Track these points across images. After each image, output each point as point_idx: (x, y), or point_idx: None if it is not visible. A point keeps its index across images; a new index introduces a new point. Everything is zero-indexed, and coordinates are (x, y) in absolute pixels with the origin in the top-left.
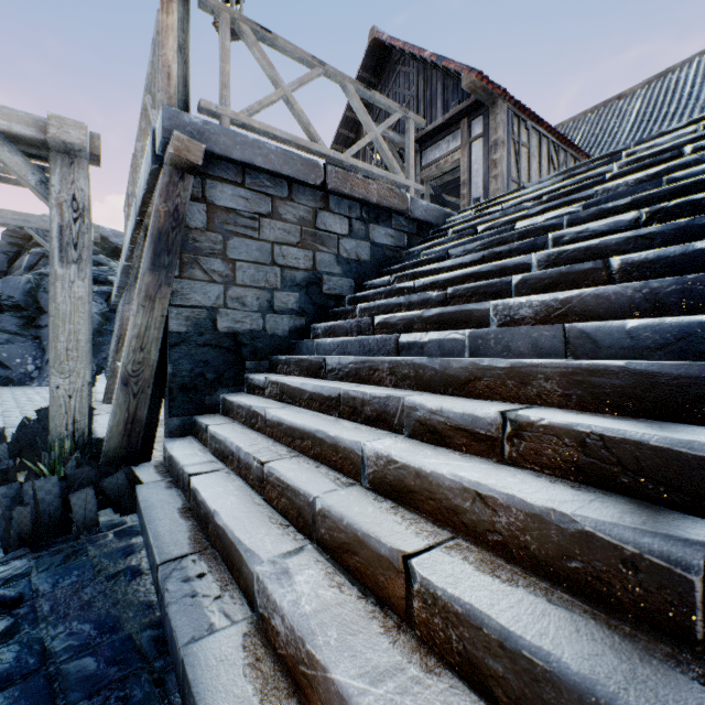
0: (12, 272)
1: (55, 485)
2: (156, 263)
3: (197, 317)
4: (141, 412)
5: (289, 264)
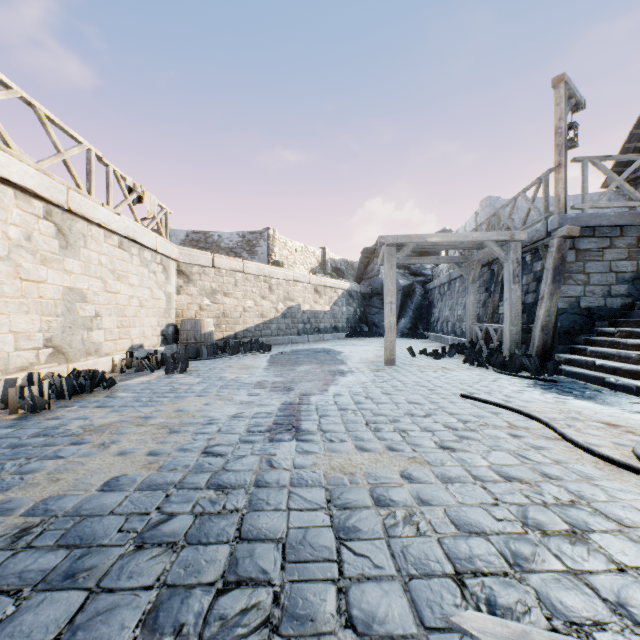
0: (366, 274)
1: (536, 360)
2: (553, 280)
3: (570, 302)
4: (547, 341)
5: (620, 271)
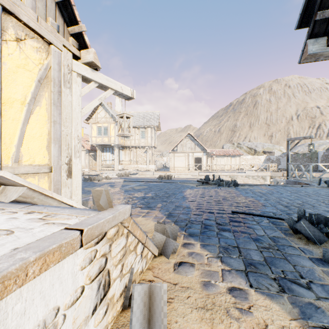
0: None
1: None
2: None
3: None
4: None
5: None
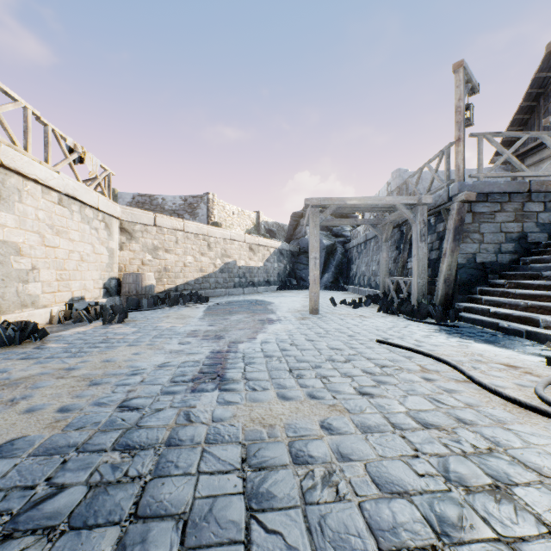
0: (295, 235)
1: (440, 308)
2: (454, 239)
3: (468, 257)
4: (449, 292)
5: (508, 231)
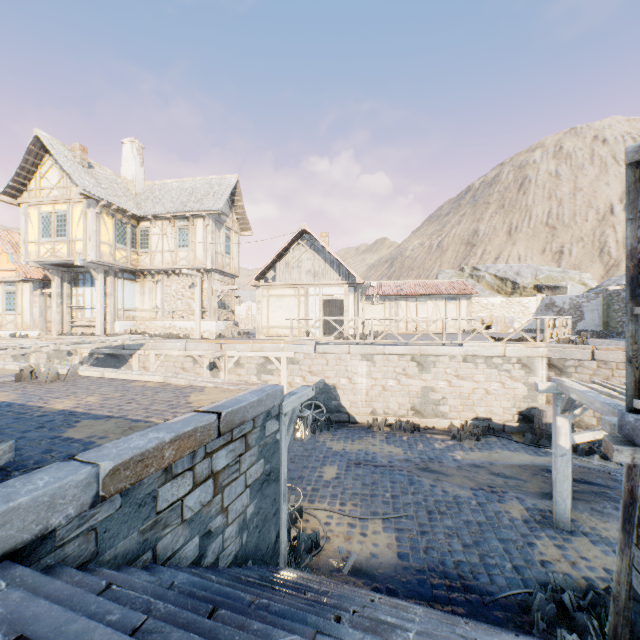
0: None
1: (545, 604)
2: (623, 526)
3: None
4: (618, 628)
5: None
